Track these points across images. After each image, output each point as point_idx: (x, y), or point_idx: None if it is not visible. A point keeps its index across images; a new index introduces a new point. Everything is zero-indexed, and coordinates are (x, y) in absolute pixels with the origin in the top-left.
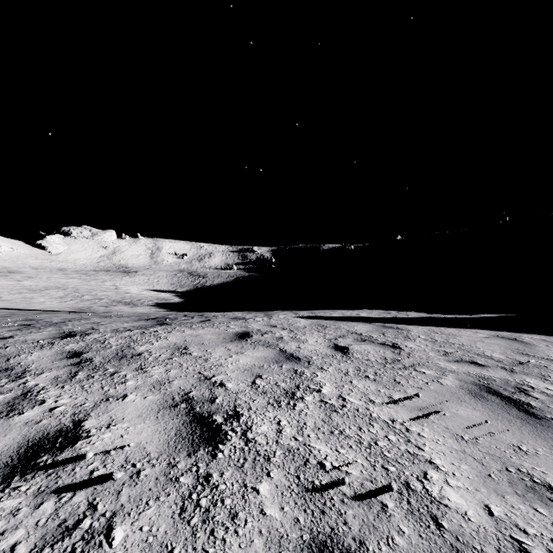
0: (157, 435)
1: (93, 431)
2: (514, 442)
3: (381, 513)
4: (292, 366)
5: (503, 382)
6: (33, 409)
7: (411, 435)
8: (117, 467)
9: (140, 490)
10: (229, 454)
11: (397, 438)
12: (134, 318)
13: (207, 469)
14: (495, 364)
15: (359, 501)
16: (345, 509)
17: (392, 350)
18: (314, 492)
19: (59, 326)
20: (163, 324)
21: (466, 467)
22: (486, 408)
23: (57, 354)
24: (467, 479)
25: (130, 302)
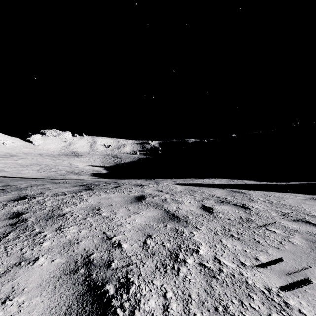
0: (46, 315)
1: None
2: None
3: None
4: (174, 225)
5: None
6: None
7: (293, 312)
8: None
9: None
10: None
11: None
12: (72, 184)
13: None
14: None
15: None
16: None
17: (244, 210)
18: None
19: (21, 190)
20: (89, 189)
21: None
22: None
23: (3, 215)
24: None
25: (77, 173)
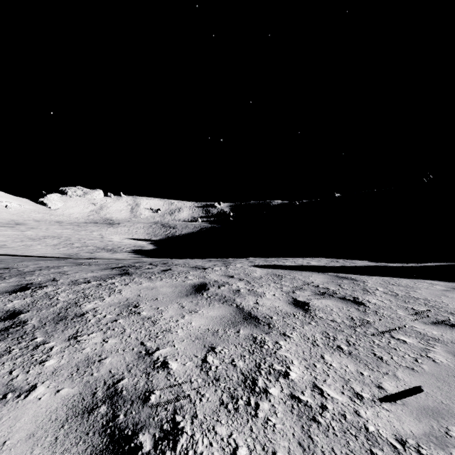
0: None
1: None
2: None
3: None
4: (250, 331)
5: None
6: None
7: None
8: None
9: None
10: None
11: None
12: (102, 266)
13: None
14: None
15: None
16: None
17: (356, 307)
18: None
19: (24, 276)
20: (125, 274)
21: None
22: None
23: None
24: None
25: (111, 249)
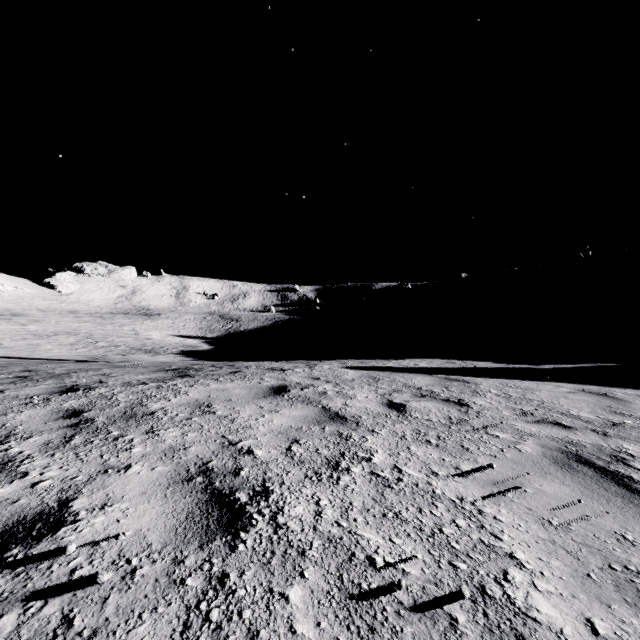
0: (163, 520)
1: (83, 514)
2: (616, 529)
3: (449, 631)
4: (337, 428)
5: (595, 448)
6: (11, 485)
7: (485, 518)
8: (106, 564)
9: (133, 597)
10: (252, 546)
11: (467, 523)
12: (152, 369)
13: (223, 567)
14: (584, 425)
15: (420, 613)
16: (401, 625)
17: (458, 408)
18: (360, 600)
19: (61, 378)
20: (185, 376)
21: (557, 563)
22: (577, 482)
23: (52, 413)
24: (559, 581)
25: (151, 350)
